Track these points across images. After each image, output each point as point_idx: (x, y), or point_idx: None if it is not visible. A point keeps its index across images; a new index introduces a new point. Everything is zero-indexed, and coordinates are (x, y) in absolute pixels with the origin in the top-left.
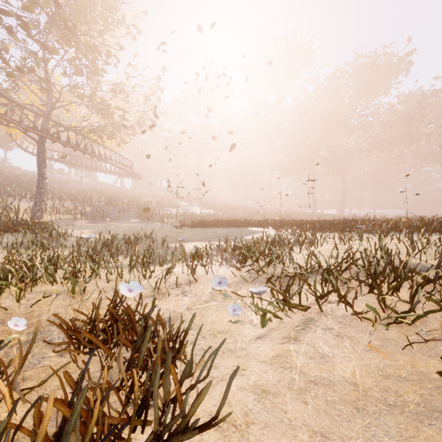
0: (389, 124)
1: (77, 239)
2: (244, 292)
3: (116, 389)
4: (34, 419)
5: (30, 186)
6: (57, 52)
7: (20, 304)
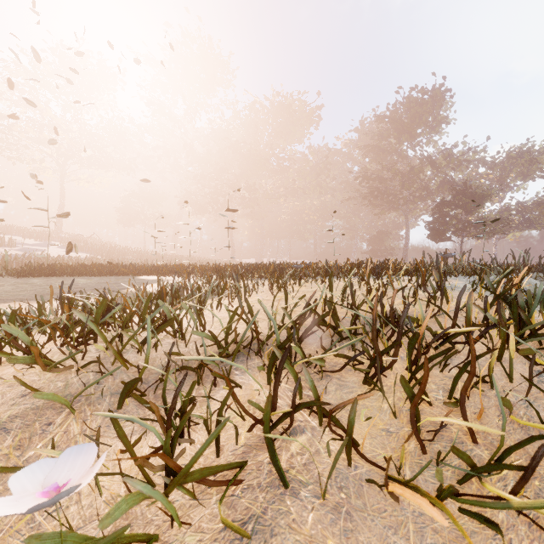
0: (303, 173)
1: None
2: (55, 439)
3: None
4: None
5: None
6: None
7: None
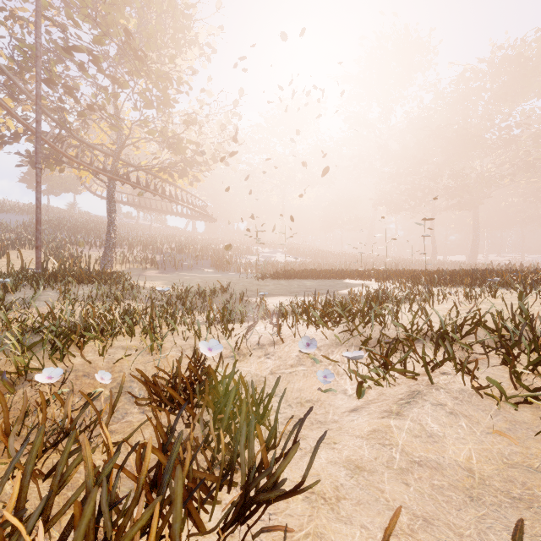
0: None
1: (150, 291)
2: (336, 357)
3: (201, 447)
4: (136, 459)
5: (99, 232)
6: (127, 85)
7: (103, 358)
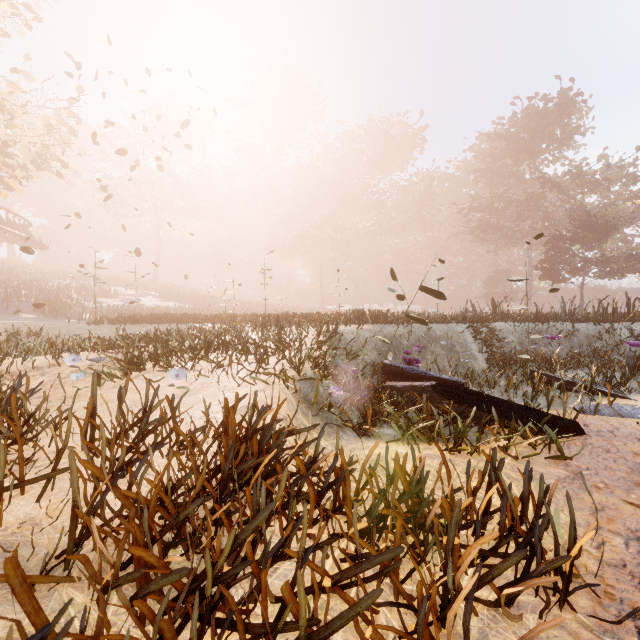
0: (403, 206)
1: None
2: (106, 370)
3: None
4: None
5: None
6: None
7: None
